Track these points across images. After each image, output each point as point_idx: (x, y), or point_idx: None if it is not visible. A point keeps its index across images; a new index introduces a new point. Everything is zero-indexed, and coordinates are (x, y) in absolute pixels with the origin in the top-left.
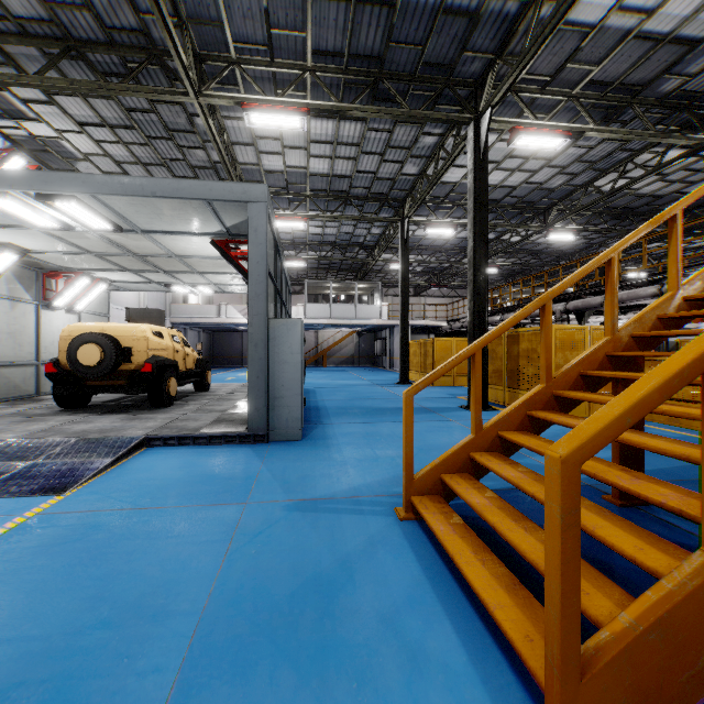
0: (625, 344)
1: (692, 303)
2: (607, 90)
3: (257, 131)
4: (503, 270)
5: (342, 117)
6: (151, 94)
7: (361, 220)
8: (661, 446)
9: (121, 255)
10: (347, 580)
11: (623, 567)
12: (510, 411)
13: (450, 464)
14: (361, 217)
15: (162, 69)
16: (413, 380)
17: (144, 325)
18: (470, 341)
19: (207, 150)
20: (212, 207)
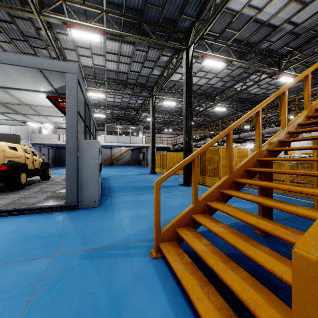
0: (265, 154)
1: (292, 134)
2: (241, 44)
3: (77, 43)
4: (195, 123)
5: (123, 41)
6: (8, 9)
7: (132, 95)
8: (307, 213)
9: None
10: None
11: (278, 279)
12: (212, 191)
13: (181, 222)
14: (132, 93)
15: None
16: (157, 171)
17: (3, 142)
18: (184, 153)
19: (48, 50)
20: (44, 74)
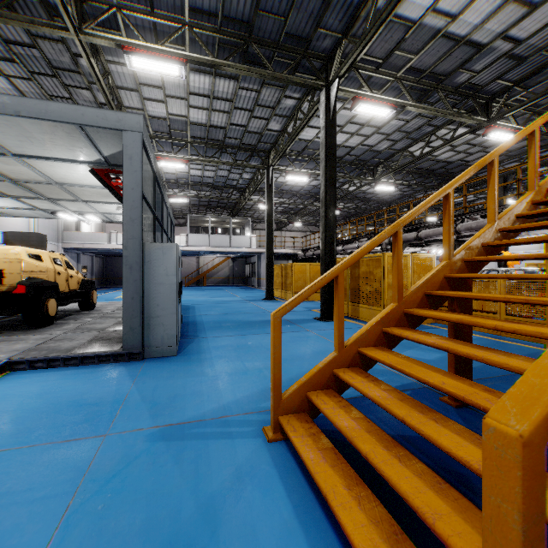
0: (459, 268)
1: (506, 233)
2: (421, 76)
3: (141, 78)
4: (342, 212)
5: (217, 74)
6: (27, 24)
7: (234, 165)
8: (525, 367)
9: None
10: (209, 537)
11: (478, 478)
12: (369, 329)
13: (315, 382)
14: (234, 163)
15: (41, 4)
16: (276, 296)
17: (19, 247)
18: (322, 265)
19: (93, 91)
20: (86, 133)
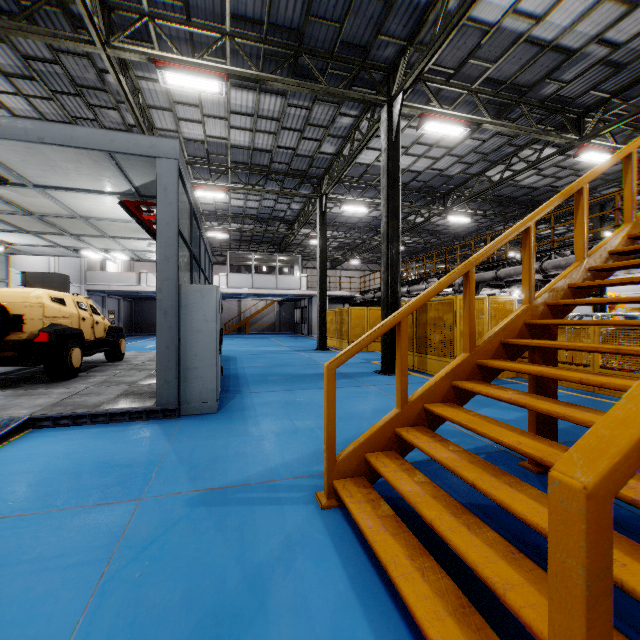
0: (541, 313)
1: (597, 273)
2: (500, 88)
3: (175, 96)
4: (408, 247)
5: (262, 89)
6: (49, 38)
7: (281, 194)
8: None
9: (15, 214)
10: (256, 609)
11: None
12: (436, 383)
13: (375, 442)
14: (281, 191)
15: (64, 15)
16: (330, 346)
17: (41, 290)
18: (383, 310)
19: (121, 111)
20: (116, 161)
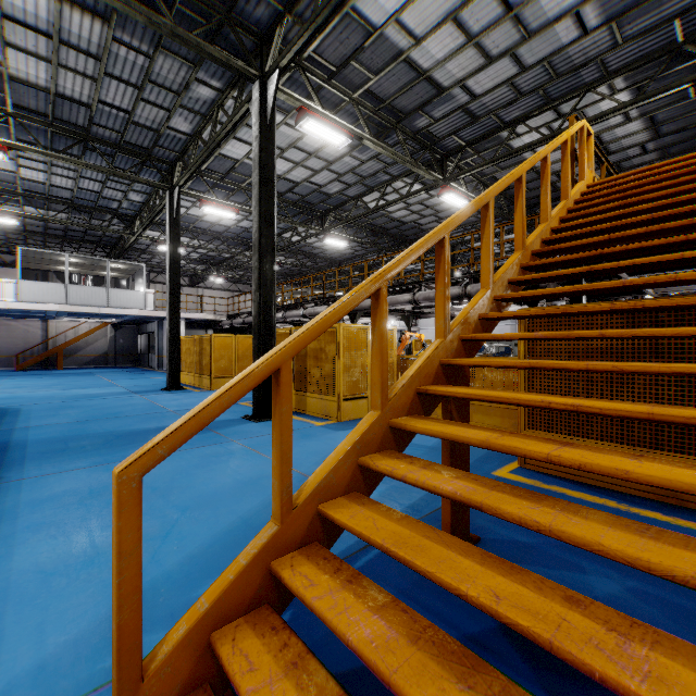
0: (455, 349)
1: (500, 303)
2: (380, 107)
3: None
4: (283, 269)
5: None
6: None
7: (110, 174)
8: (635, 550)
9: None
10: None
11: None
12: (336, 465)
13: (232, 602)
14: (110, 169)
15: None
16: (186, 383)
17: None
18: (255, 339)
19: None
20: None
